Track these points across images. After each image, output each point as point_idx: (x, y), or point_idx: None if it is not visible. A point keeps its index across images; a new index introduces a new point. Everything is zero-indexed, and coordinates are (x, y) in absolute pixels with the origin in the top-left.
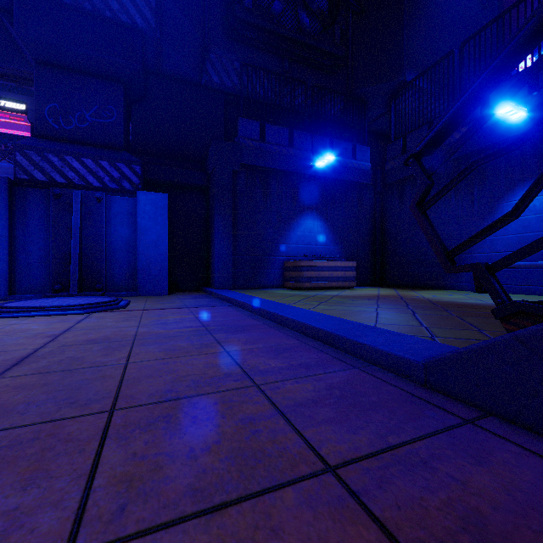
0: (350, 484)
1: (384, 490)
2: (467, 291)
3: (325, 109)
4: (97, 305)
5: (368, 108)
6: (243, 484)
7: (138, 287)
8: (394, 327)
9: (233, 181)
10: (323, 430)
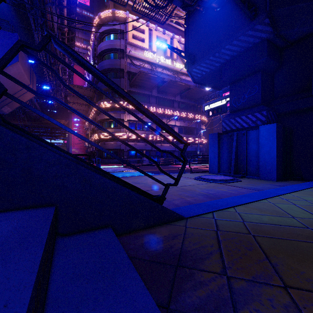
0: None
1: None
2: None
3: None
4: (217, 180)
5: None
6: None
7: (259, 174)
8: (229, 214)
9: None
10: None
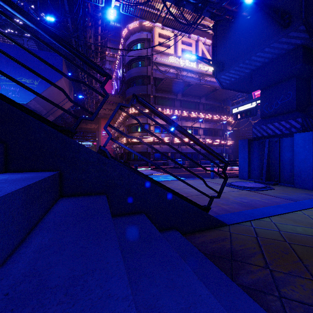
0: None
1: None
2: None
3: None
4: (248, 188)
5: None
6: None
7: (294, 183)
8: (265, 224)
9: None
10: None
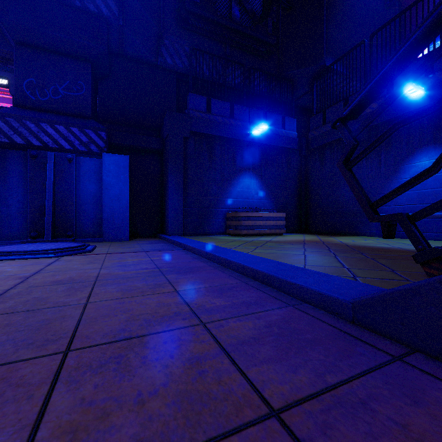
0: (295, 431)
1: (329, 437)
2: (375, 237)
3: (260, 87)
4: (67, 250)
5: (295, 87)
6: (189, 432)
7: (104, 234)
8: (321, 269)
9: (184, 145)
10: (265, 369)
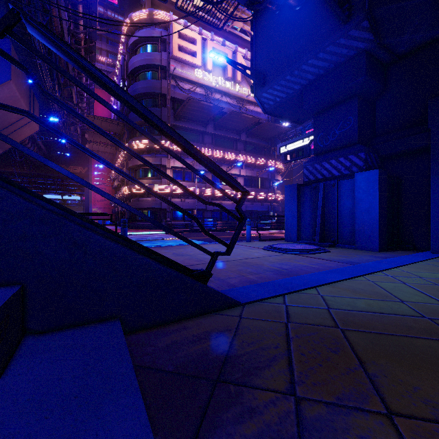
0: None
1: None
2: None
3: None
4: (295, 250)
5: None
6: None
7: (355, 242)
8: (308, 298)
9: None
10: None
